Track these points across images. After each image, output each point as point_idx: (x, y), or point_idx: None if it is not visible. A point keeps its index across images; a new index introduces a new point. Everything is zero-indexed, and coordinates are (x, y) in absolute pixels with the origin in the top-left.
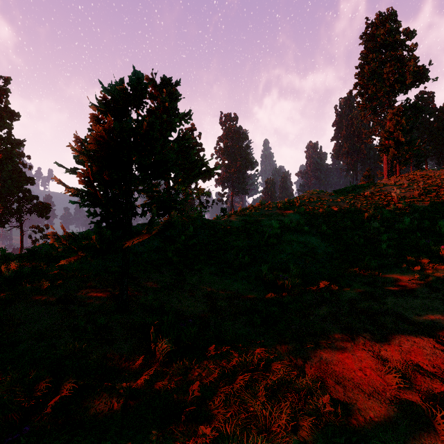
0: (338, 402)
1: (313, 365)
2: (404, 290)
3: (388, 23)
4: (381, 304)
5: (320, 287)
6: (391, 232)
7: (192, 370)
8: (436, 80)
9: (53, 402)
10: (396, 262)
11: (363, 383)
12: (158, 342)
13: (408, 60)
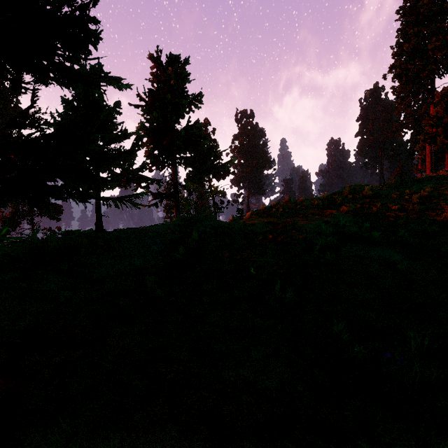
0: None
1: None
2: None
3: None
4: None
5: None
6: None
7: None
8: None
9: None
10: None
11: None
12: None
13: None
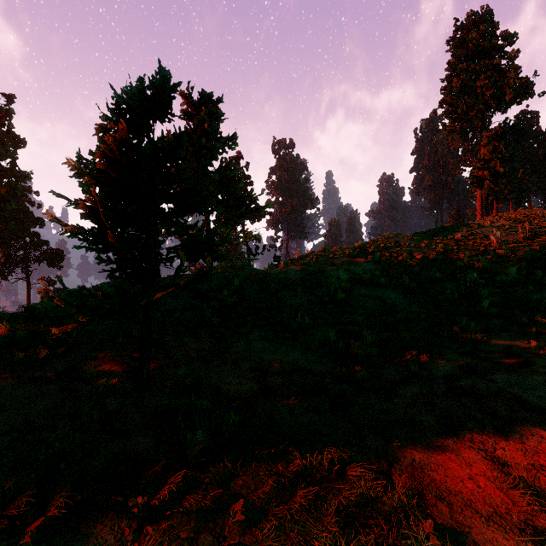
0: (444, 529)
1: (402, 470)
2: (517, 362)
3: (482, 25)
4: (488, 382)
5: (404, 358)
6: (492, 285)
7: (235, 477)
8: (542, 95)
9: (34, 528)
10: (502, 325)
11: (476, 500)
12: (188, 436)
13: (507, 70)
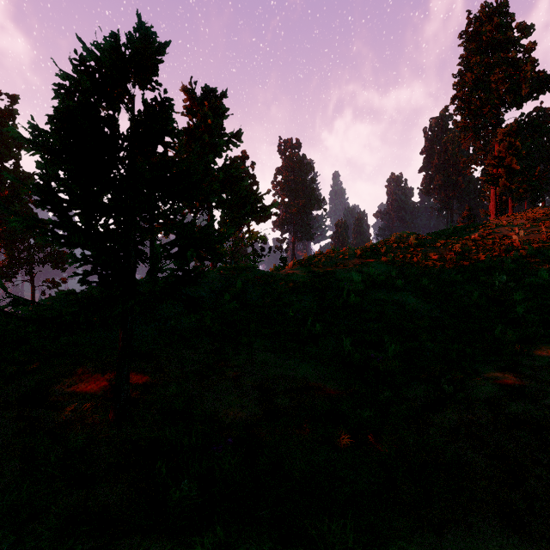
0: None
1: (457, 544)
2: None
3: (497, 17)
4: (545, 409)
5: (433, 374)
6: (520, 288)
7: None
8: None
9: None
10: (543, 334)
11: None
12: (169, 488)
13: (523, 63)
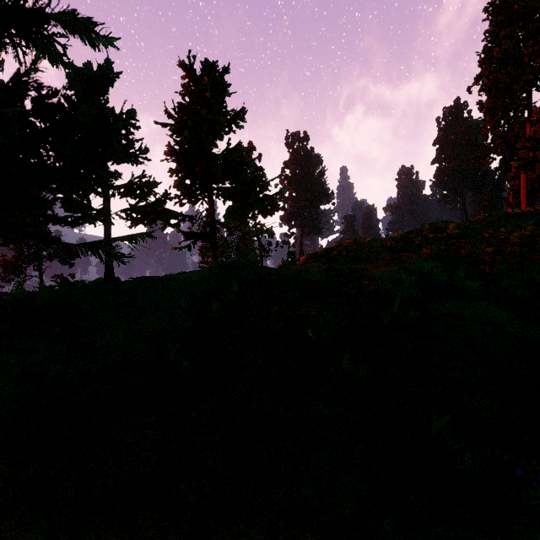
0: None
1: None
2: None
3: None
4: None
5: None
6: None
7: None
8: None
9: None
10: None
11: None
12: None
13: None
